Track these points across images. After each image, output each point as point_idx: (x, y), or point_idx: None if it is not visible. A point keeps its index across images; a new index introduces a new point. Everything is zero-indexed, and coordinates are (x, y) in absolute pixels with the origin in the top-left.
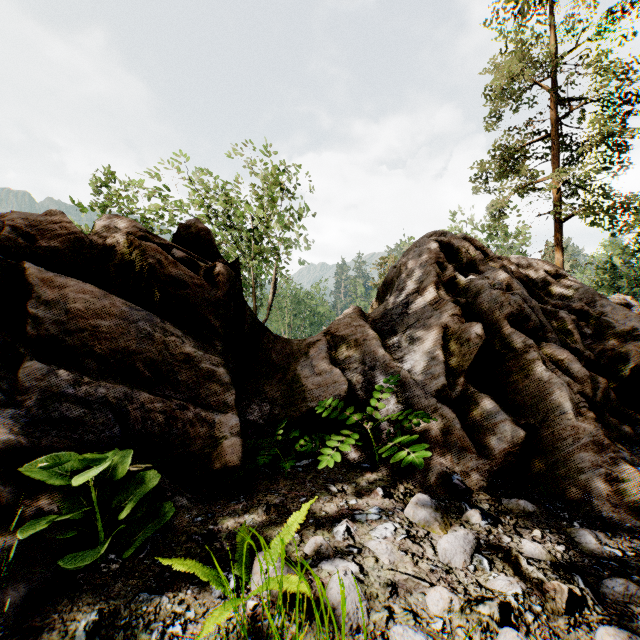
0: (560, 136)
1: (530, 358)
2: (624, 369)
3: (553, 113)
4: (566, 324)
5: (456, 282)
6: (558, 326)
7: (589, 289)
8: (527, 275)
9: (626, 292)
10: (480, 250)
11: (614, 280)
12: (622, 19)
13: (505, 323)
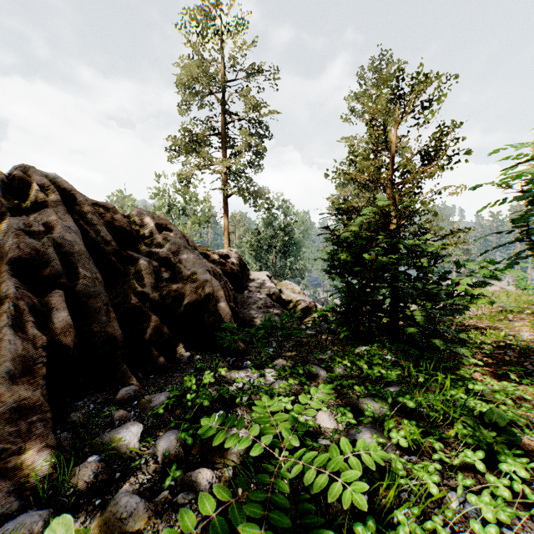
0: (227, 136)
1: (3, 311)
2: (181, 306)
3: (222, 117)
4: (144, 270)
5: (2, 221)
6: (136, 272)
7: (178, 241)
8: (141, 226)
9: (267, 249)
10: (69, 193)
11: (260, 241)
12: (258, 72)
13: (5, 269)
